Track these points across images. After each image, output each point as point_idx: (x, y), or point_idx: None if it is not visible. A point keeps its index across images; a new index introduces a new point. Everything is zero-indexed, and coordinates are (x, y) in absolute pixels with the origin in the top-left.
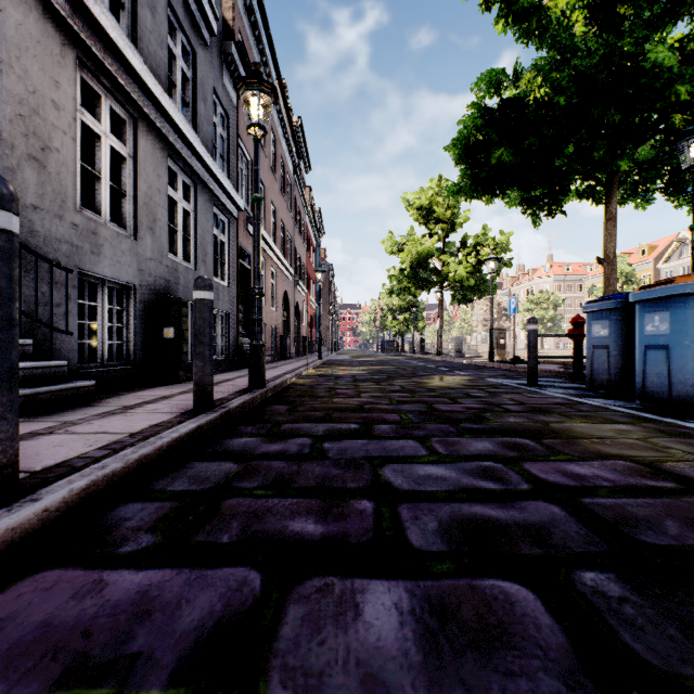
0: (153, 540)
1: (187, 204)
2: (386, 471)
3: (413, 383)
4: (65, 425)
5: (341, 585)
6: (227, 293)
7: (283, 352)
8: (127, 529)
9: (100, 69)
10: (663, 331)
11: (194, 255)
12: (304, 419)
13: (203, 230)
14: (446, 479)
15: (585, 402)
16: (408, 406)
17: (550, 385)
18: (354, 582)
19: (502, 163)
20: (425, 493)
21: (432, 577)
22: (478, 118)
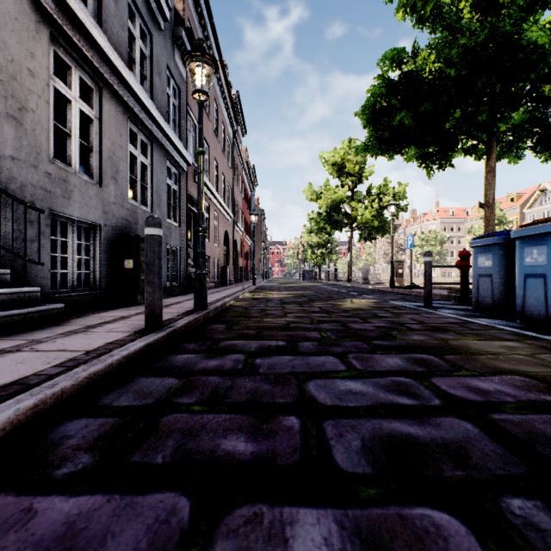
0: (90, 460)
1: (144, 159)
2: (310, 386)
3: (330, 305)
4: (32, 343)
5: (269, 514)
6: (178, 231)
7: (224, 280)
8: (68, 448)
9: (70, 45)
10: (540, 262)
11: (151, 200)
12: (239, 336)
13: (158, 180)
14: (364, 395)
15: (474, 322)
16: (326, 325)
17: (442, 307)
18: (282, 511)
19: (402, 125)
20: (347, 409)
21: (360, 505)
22: (383, 88)
